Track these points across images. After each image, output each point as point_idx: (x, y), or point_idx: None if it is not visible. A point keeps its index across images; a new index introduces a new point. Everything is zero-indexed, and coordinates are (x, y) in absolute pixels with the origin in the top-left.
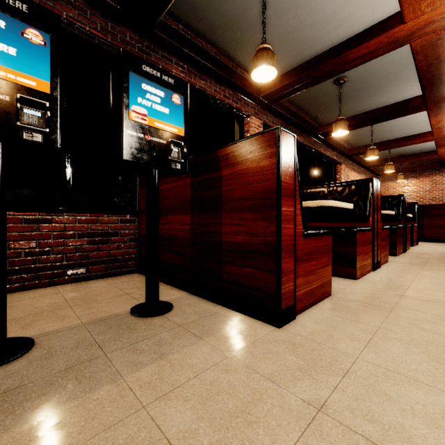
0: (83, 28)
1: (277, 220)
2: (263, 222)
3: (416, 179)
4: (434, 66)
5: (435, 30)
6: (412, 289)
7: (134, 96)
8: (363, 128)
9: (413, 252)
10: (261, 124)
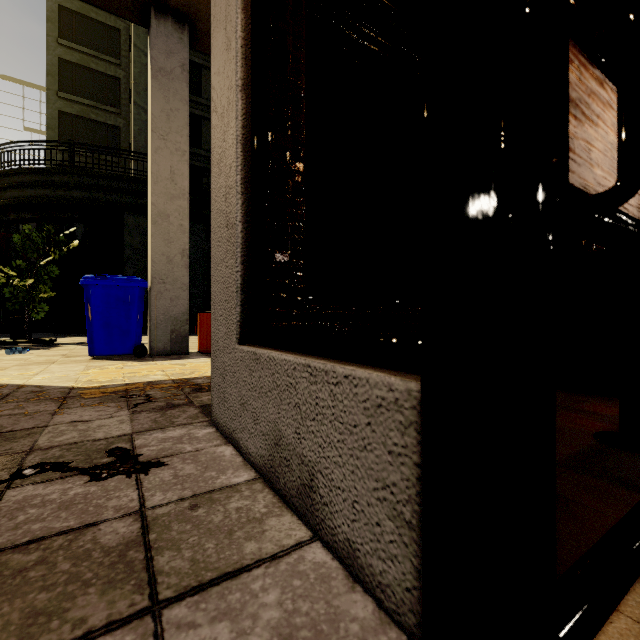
0: None
1: None
2: None
3: None
4: None
5: None
6: None
7: None
8: None
9: None
10: None
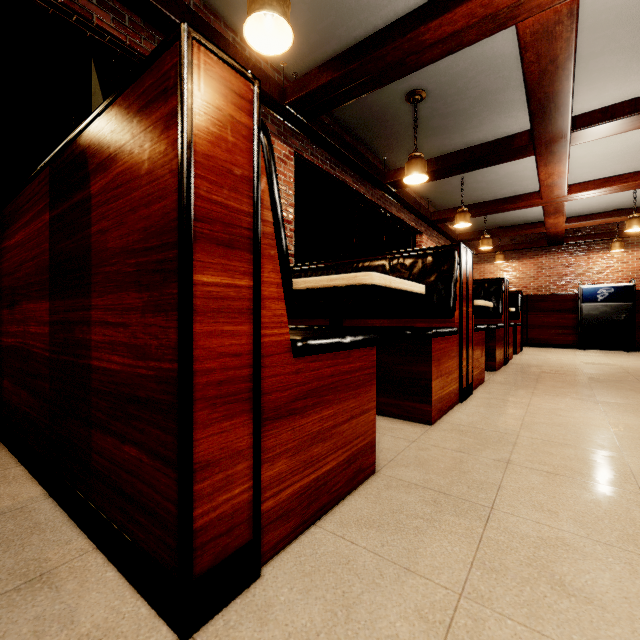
0: None
1: (178, 310)
2: (155, 318)
3: (519, 261)
4: (549, 76)
5: (554, 2)
6: (524, 443)
7: None
8: (451, 182)
9: (517, 363)
10: (291, 153)
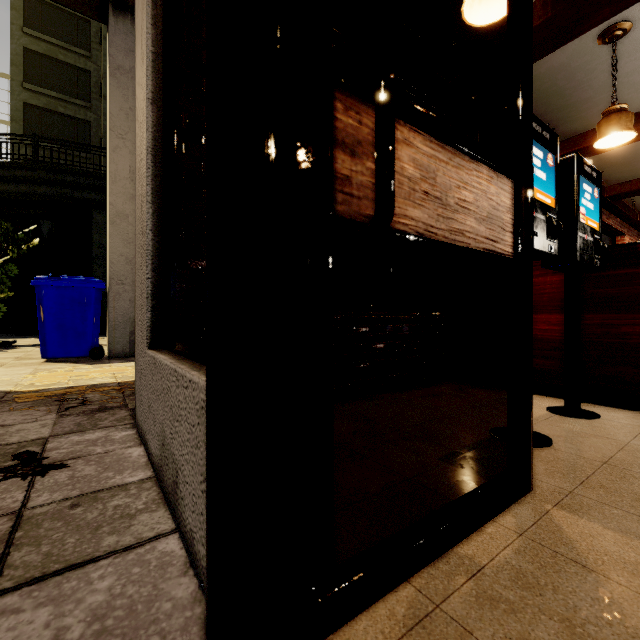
0: None
1: None
2: None
3: None
4: None
5: None
6: None
7: (580, 197)
8: None
9: None
10: None
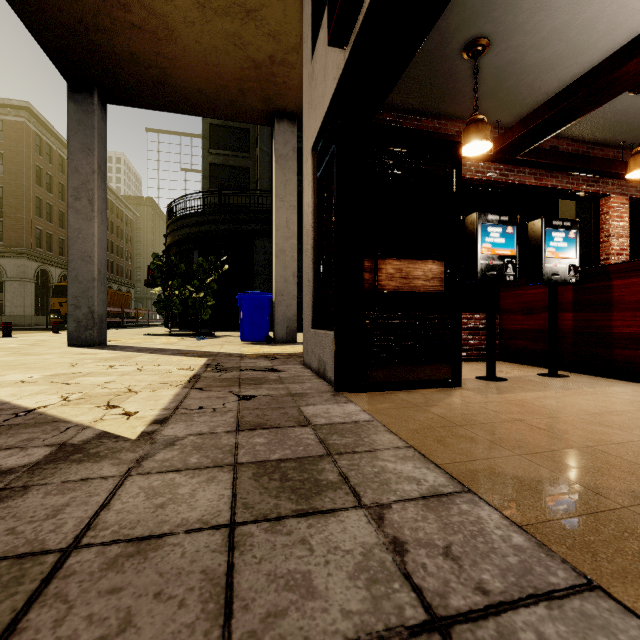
0: (464, 177)
1: None
2: None
3: None
4: None
5: None
6: None
7: (548, 242)
8: None
9: None
10: (626, 200)
